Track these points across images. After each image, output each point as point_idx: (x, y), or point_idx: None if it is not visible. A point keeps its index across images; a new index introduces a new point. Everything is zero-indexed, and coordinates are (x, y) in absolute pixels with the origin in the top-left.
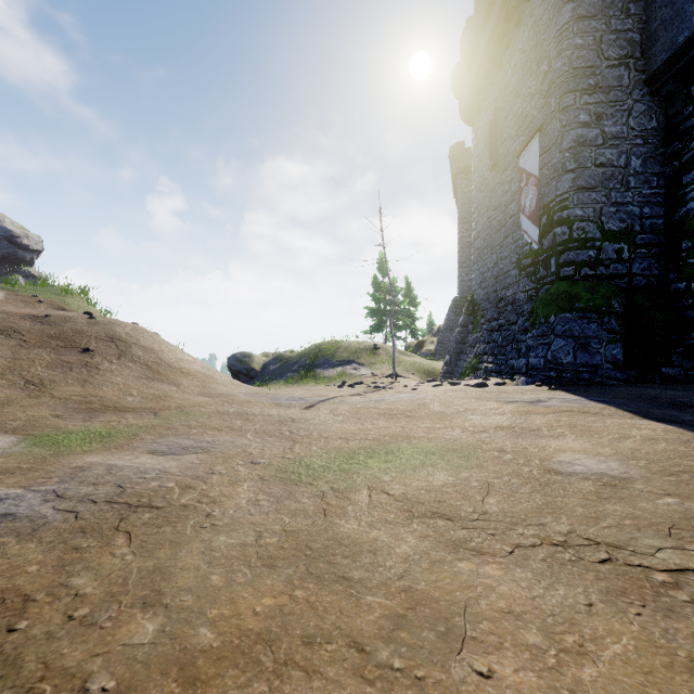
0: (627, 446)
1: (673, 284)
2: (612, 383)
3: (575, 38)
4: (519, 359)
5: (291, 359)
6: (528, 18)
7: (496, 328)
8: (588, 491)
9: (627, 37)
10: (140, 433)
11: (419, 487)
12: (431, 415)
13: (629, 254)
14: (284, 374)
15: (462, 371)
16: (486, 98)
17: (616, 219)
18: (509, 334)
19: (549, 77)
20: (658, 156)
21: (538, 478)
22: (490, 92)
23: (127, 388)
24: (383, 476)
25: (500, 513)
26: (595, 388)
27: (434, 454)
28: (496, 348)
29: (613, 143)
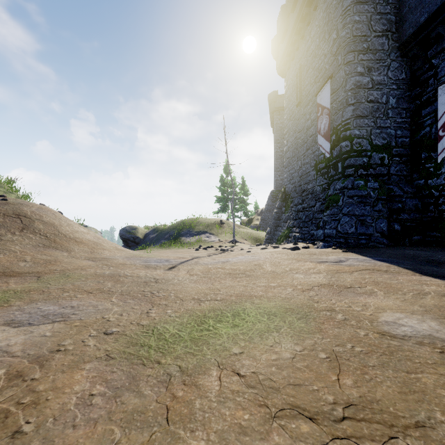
0: (430, 302)
1: (416, 181)
2: (380, 246)
3: (354, 16)
4: (318, 230)
5: (164, 230)
6: (322, 4)
7: (301, 209)
8: (434, 362)
9: (387, 18)
10: (11, 298)
11: (269, 362)
12: (265, 275)
13: (388, 161)
14: (159, 241)
15: (278, 238)
16: (294, 58)
17: (380, 137)
18: (310, 213)
19: (337, 42)
20: (406, 97)
21: (378, 345)
22: (297, 55)
23: (22, 255)
24: (232, 347)
25: (365, 404)
26: (372, 250)
27: (275, 316)
28: (301, 223)
29: (378, 87)
